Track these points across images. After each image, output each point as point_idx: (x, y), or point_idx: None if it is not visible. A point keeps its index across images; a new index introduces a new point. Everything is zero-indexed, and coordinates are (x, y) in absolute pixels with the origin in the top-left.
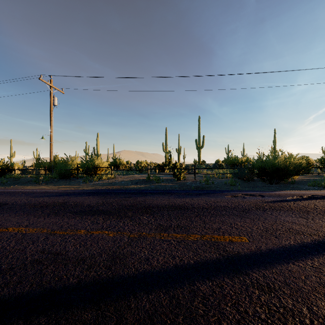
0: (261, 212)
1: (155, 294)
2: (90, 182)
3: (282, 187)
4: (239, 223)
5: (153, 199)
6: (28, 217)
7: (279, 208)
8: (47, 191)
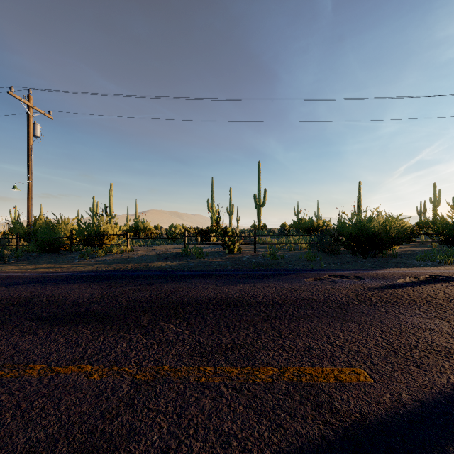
0: (370, 309)
1: None
2: (91, 257)
3: (382, 262)
4: (342, 333)
5: (190, 287)
6: None
7: (394, 300)
8: (11, 274)
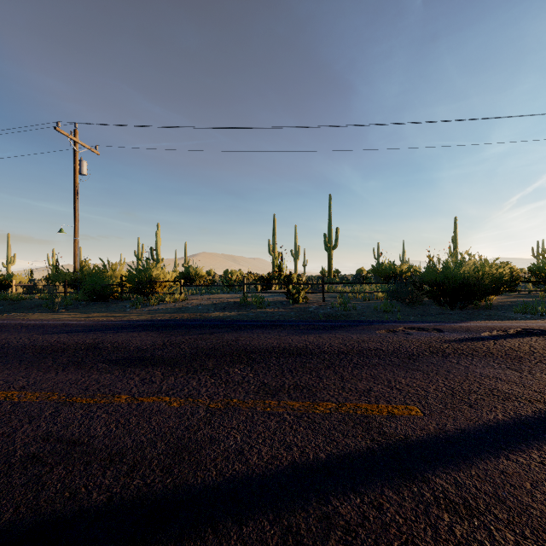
0: (440, 360)
1: (254, 525)
2: (143, 306)
3: (471, 314)
4: (404, 379)
5: (252, 337)
6: (28, 370)
7: (469, 352)
8: (67, 323)
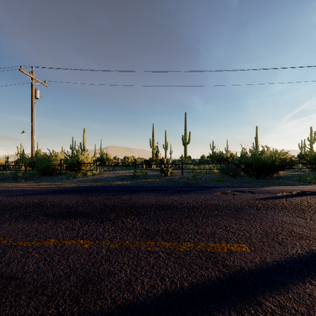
0: (255, 211)
1: None
2: (73, 178)
3: (269, 182)
4: (235, 225)
5: (139, 197)
6: None
7: (272, 206)
8: (24, 189)
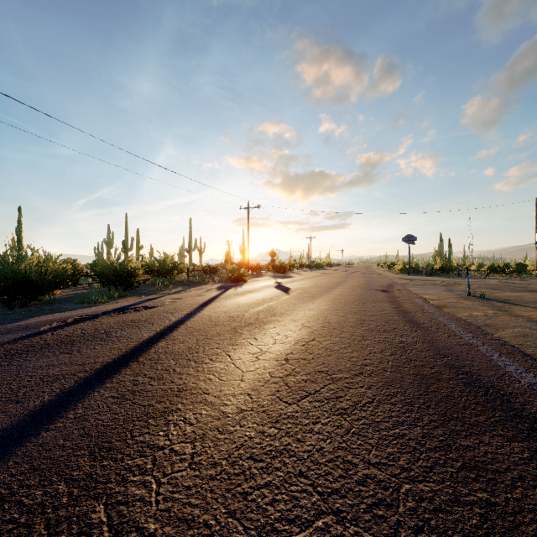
0: None
1: None
2: None
3: (34, 311)
4: None
5: None
6: None
7: (25, 349)
8: None
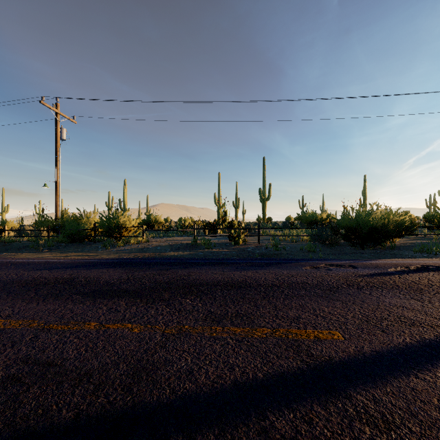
0: (356, 291)
1: (201, 439)
2: (112, 247)
3: (379, 253)
4: (327, 308)
5: (201, 272)
6: (13, 301)
7: (379, 285)
8: (49, 261)
